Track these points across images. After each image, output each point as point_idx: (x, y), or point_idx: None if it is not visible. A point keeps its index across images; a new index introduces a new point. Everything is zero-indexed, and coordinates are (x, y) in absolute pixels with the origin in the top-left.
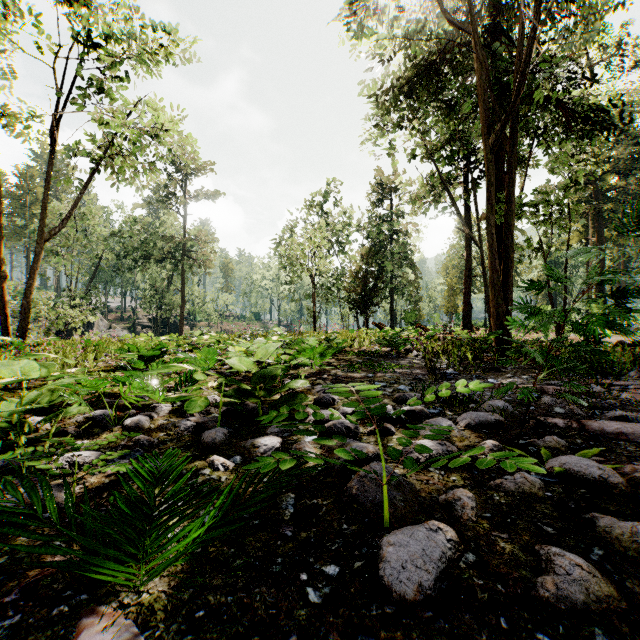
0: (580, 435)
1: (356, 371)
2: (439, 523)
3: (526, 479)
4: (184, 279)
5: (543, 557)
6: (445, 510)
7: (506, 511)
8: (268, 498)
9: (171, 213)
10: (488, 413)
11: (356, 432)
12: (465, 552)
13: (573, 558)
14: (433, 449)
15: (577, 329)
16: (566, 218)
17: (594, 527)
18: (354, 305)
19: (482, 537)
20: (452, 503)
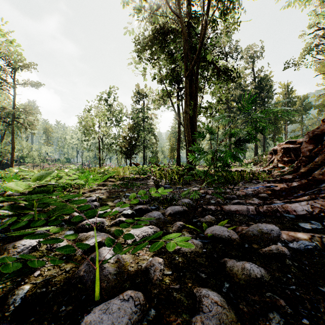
0: (221, 213)
1: (117, 188)
2: (132, 292)
3: (194, 243)
4: (14, 136)
5: (197, 298)
6: (144, 274)
7: (181, 267)
8: (2, 294)
9: (4, 93)
10: (180, 206)
11: (102, 226)
12: (149, 309)
13: (213, 297)
14: (145, 232)
15: (219, 159)
16: None
17: (225, 268)
18: (124, 154)
19: (163, 291)
20: (149, 269)
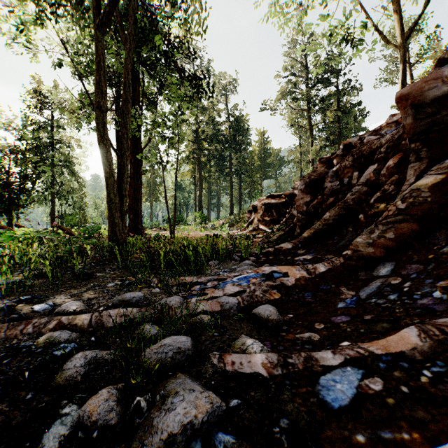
0: None
1: None
2: None
3: None
4: None
5: None
6: None
7: None
8: None
9: None
10: None
11: None
12: None
13: None
14: None
15: None
16: (185, 160)
17: None
18: None
19: None
20: None
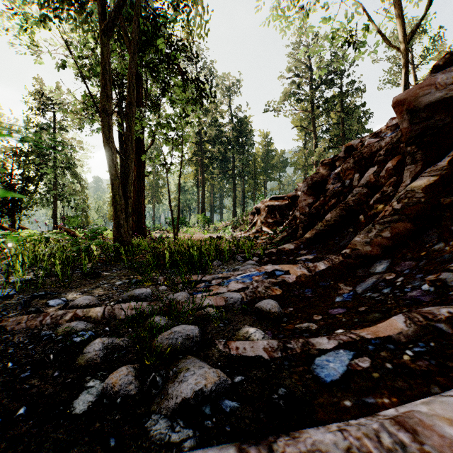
0: None
1: None
2: None
3: None
4: None
5: None
6: None
7: None
8: None
9: None
10: None
11: None
12: None
13: None
14: None
15: None
16: (187, 162)
17: None
18: None
19: None
20: None
